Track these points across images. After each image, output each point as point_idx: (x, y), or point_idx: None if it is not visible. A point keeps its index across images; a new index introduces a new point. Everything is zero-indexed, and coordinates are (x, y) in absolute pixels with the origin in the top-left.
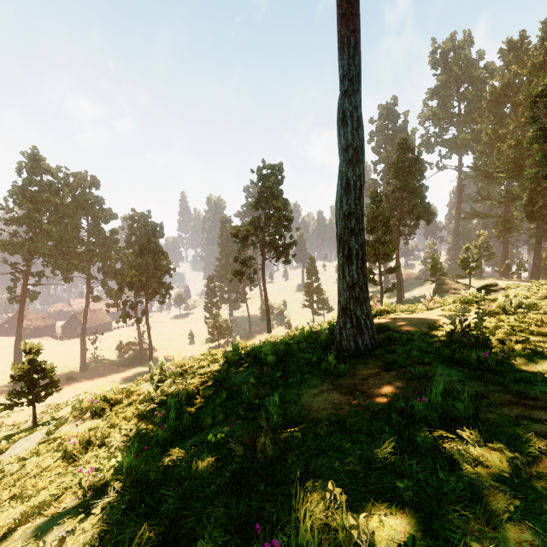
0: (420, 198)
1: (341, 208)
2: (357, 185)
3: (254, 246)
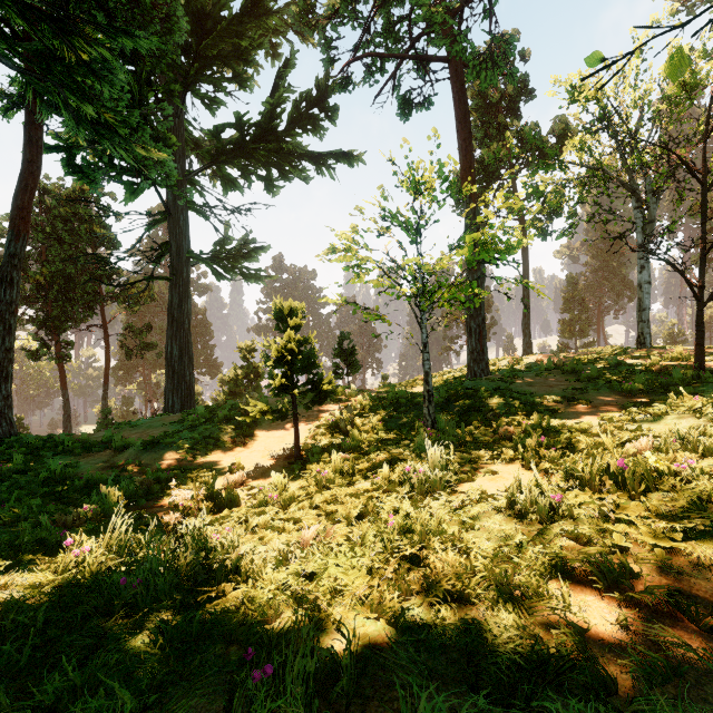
0: (621, 277)
1: (523, 322)
2: (528, 315)
3: (457, 326)
